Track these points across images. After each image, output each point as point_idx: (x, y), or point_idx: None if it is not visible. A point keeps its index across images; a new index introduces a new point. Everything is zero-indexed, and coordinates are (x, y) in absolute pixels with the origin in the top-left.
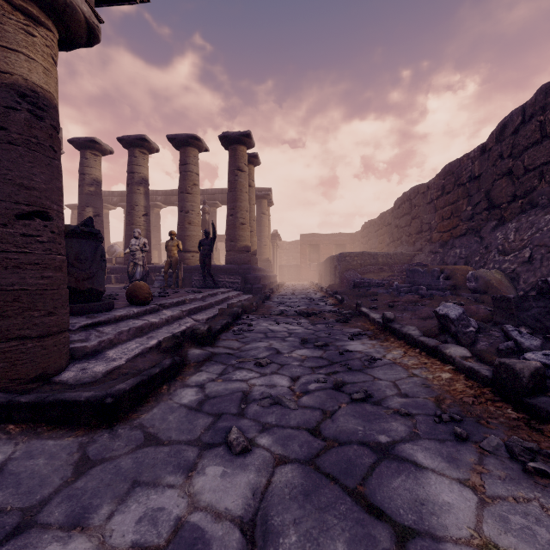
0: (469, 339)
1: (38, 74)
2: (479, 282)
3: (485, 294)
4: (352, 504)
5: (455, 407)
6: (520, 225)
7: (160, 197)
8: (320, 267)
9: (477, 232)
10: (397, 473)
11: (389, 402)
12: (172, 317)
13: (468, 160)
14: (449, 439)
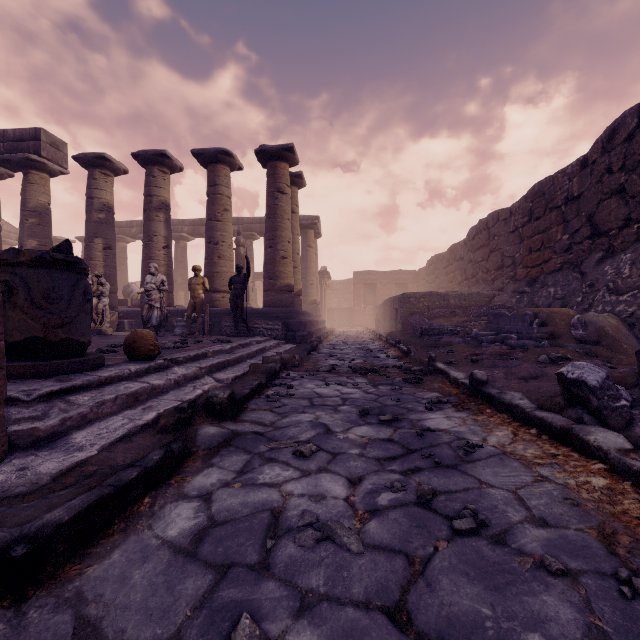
0: (621, 419)
1: None
2: (588, 329)
3: (596, 345)
4: None
5: None
6: (637, 256)
7: (187, 227)
8: (377, 311)
9: (576, 266)
10: None
11: (520, 538)
12: (185, 377)
13: (564, 177)
14: None
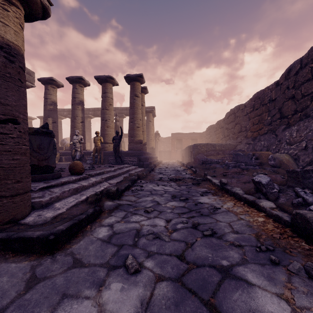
0: (274, 197)
1: (10, 34)
2: (275, 161)
3: (279, 168)
4: (207, 312)
5: (269, 241)
6: (299, 128)
7: (91, 112)
8: (182, 152)
9: (274, 132)
10: (235, 288)
11: (227, 237)
12: (96, 182)
13: (268, 90)
14: (267, 263)
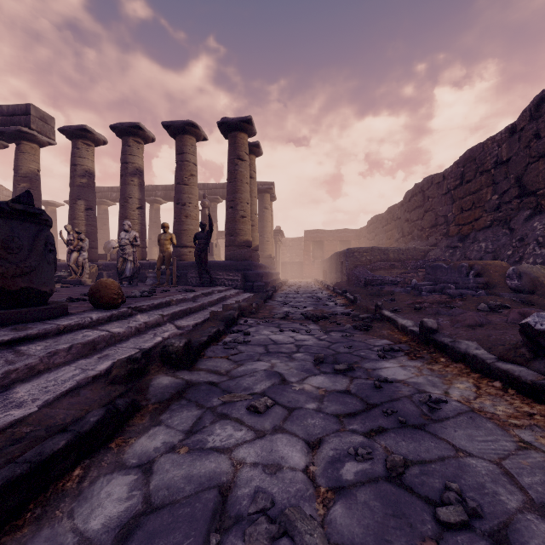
0: None
1: None
2: (522, 279)
3: (531, 294)
4: None
5: None
6: None
7: (160, 192)
8: (324, 264)
9: (505, 223)
10: None
11: (527, 538)
12: (146, 324)
13: (494, 143)
14: None
